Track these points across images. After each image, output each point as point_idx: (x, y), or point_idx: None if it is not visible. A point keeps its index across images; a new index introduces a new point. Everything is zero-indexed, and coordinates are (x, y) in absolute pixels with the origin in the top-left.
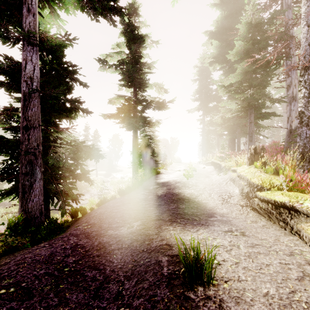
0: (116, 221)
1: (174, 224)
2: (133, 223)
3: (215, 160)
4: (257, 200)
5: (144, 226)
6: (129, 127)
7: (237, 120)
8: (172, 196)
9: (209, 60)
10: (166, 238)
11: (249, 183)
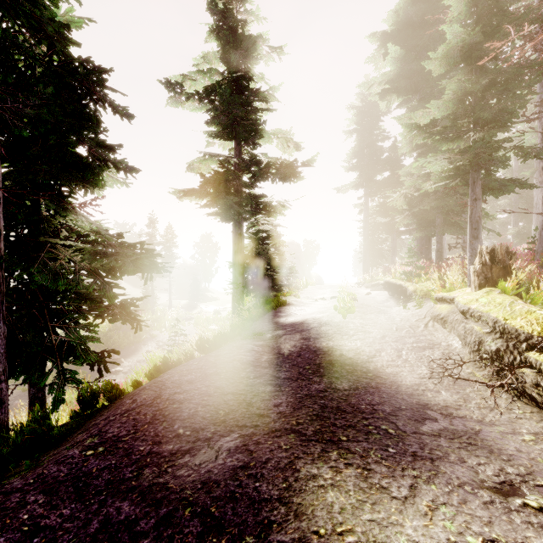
0: (175, 432)
1: (332, 454)
2: (219, 439)
3: (393, 278)
4: (532, 374)
5: (246, 458)
6: (225, 213)
7: (437, 200)
8: (314, 357)
9: (380, 89)
10: (318, 533)
11: (503, 331)
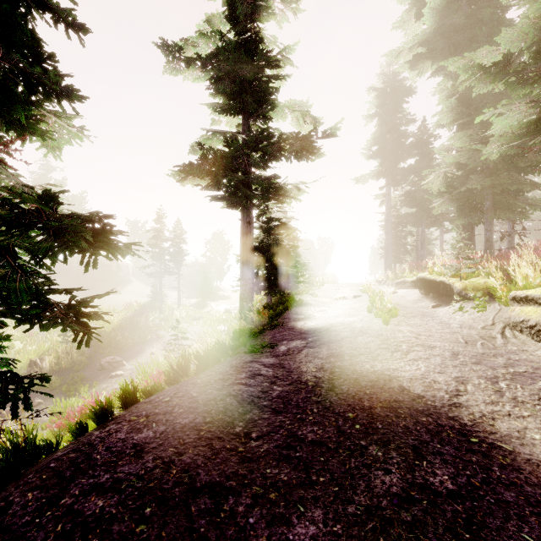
0: None
1: None
2: None
3: (430, 274)
4: None
5: None
6: (230, 196)
7: (489, 177)
8: (358, 393)
9: (410, 57)
10: None
11: None
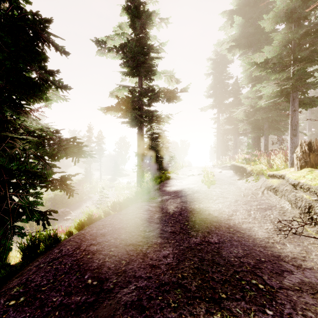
0: (85, 282)
1: (216, 317)
2: (118, 290)
3: (237, 162)
4: None
5: (139, 315)
6: (132, 122)
7: (265, 113)
8: (191, 216)
9: (228, 46)
10: None
11: None
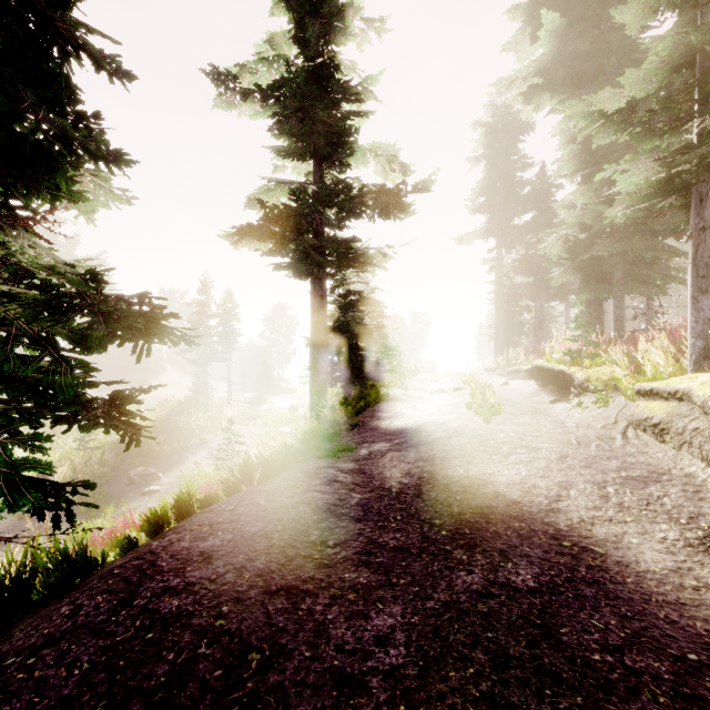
0: None
1: None
2: None
3: (547, 361)
4: None
5: None
6: (298, 264)
7: (619, 242)
8: (448, 499)
9: (525, 88)
10: None
11: None
